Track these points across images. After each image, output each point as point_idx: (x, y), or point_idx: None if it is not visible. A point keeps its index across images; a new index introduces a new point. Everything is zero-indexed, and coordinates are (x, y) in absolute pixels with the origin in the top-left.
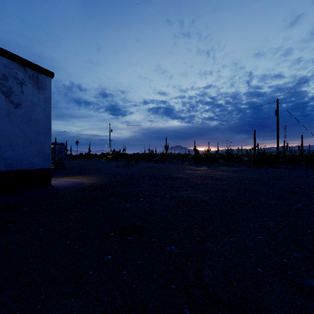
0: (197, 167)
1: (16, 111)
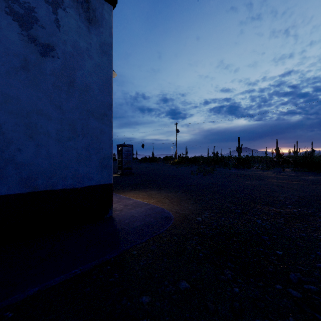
0: None
1: (45, 63)
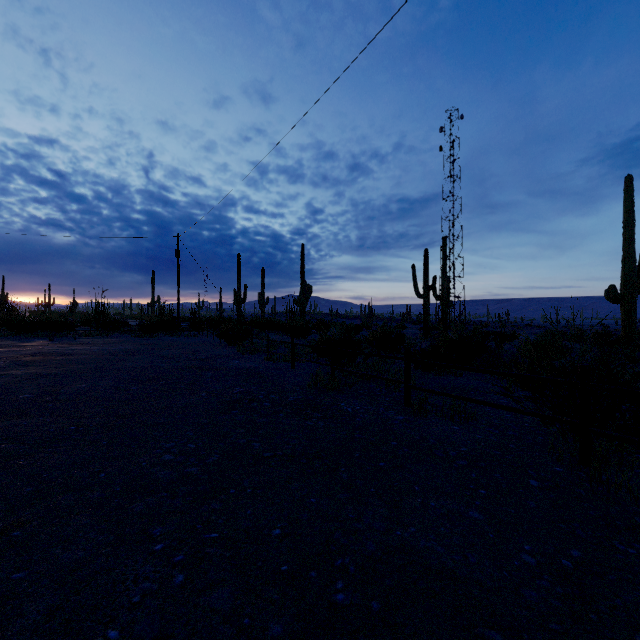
0: (23, 341)
1: None
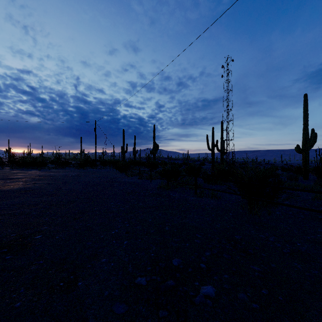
0: (27, 170)
1: None
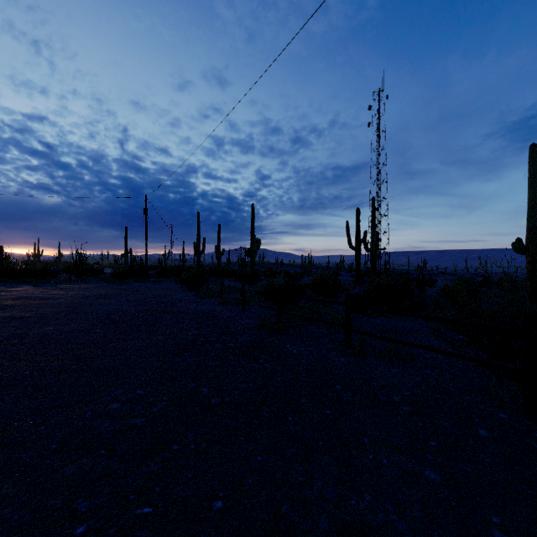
0: (11, 286)
1: None
